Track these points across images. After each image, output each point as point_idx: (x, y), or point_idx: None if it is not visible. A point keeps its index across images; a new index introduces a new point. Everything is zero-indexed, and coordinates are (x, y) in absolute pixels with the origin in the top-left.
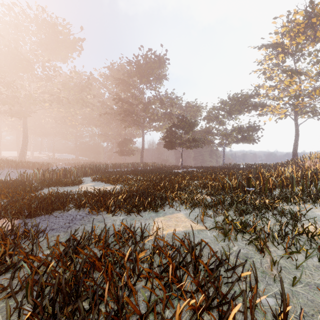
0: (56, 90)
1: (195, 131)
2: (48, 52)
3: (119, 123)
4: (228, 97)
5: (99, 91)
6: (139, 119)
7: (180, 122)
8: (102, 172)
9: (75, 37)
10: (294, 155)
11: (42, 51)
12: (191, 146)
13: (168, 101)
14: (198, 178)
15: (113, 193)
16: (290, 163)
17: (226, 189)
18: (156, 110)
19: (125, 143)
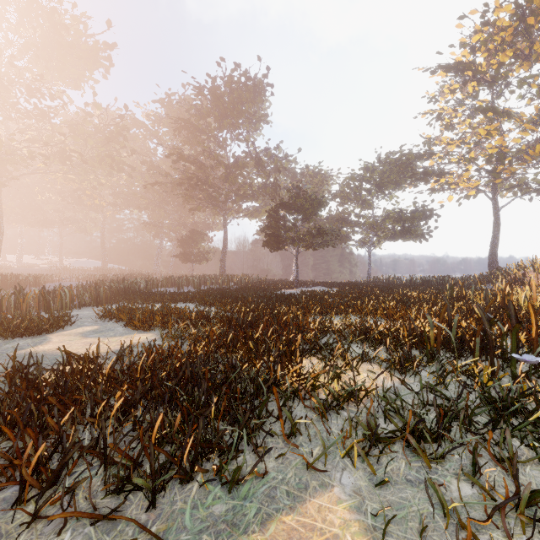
0: (58, 138)
1: (319, 219)
2: (43, 65)
3: (182, 203)
4: (377, 158)
5: (146, 145)
6: (217, 194)
7: (295, 199)
8: (136, 296)
9: (97, 41)
10: (492, 261)
11: (30, 62)
12: (314, 244)
13: (271, 162)
14: (339, 311)
15: (104, 374)
16: (500, 277)
17: (429, 349)
18: (249, 178)
19: (193, 240)
